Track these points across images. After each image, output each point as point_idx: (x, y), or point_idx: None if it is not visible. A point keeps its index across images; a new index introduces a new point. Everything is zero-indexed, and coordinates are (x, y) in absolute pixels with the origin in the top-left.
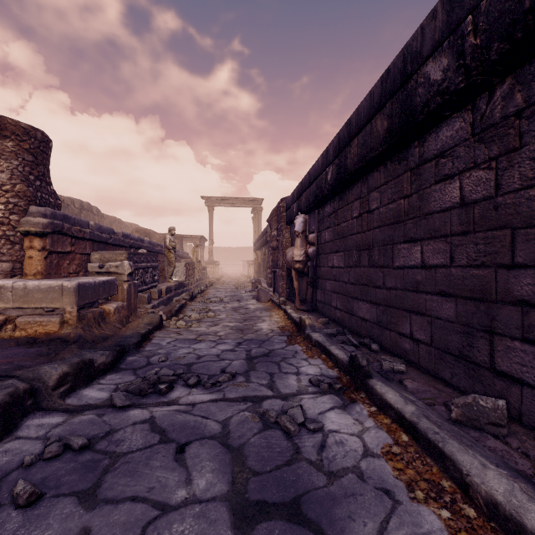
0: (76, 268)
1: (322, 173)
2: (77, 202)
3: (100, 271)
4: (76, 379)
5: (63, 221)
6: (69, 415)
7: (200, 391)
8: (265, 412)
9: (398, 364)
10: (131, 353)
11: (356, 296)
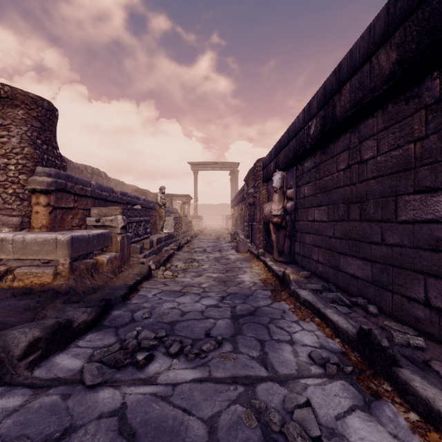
0: (79, 222)
1: (303, 128)
2: (89, 168)
3: (97, 224)
4: (49, 343)
5: (67, 181)
6: (33, 393)
7: (182, 364)
8: (262, 408)
9: (413, 336)
10: (117, 306)
11: (343, 251)
